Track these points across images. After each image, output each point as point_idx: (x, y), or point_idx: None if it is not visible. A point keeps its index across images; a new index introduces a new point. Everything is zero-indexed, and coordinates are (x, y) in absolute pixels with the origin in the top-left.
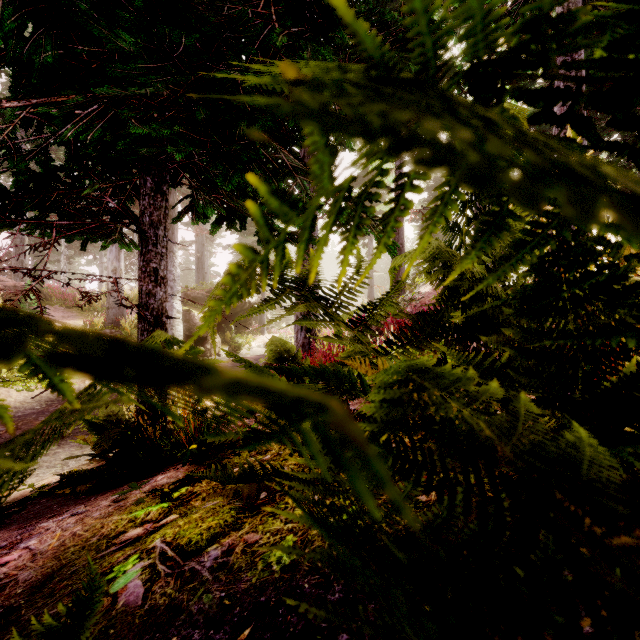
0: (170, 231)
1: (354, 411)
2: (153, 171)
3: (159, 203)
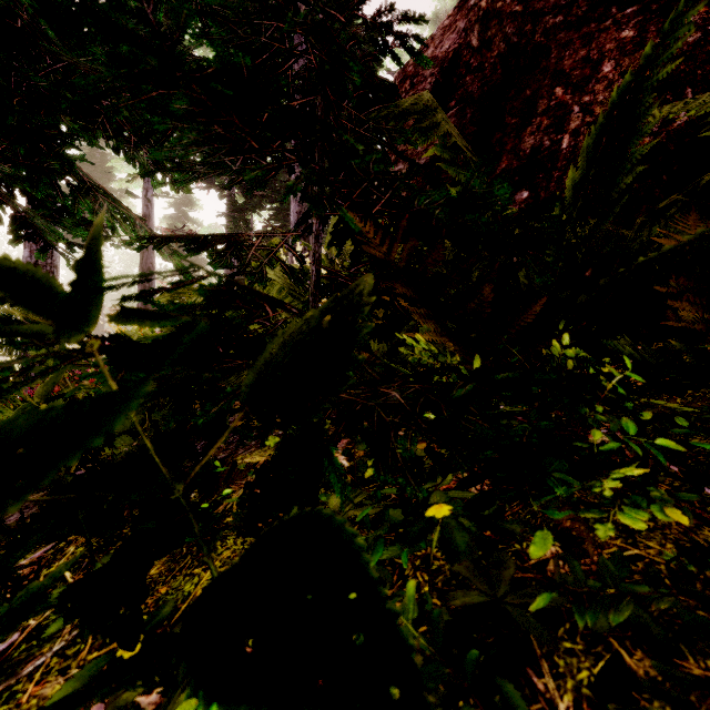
0: None
1: None
2: None
3: None
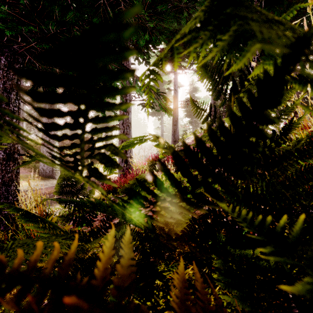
0: (52, 107)
1: (133, 231)
2: (6, 53)
3: (11, 76)
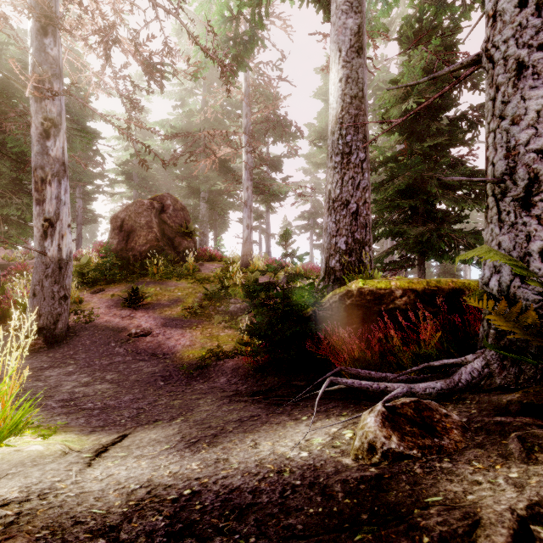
0: None
1: None
2: None
3: None
